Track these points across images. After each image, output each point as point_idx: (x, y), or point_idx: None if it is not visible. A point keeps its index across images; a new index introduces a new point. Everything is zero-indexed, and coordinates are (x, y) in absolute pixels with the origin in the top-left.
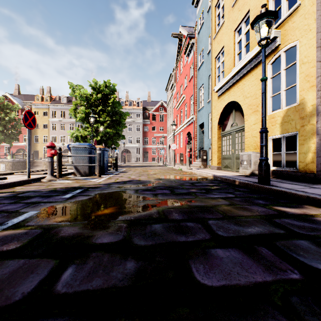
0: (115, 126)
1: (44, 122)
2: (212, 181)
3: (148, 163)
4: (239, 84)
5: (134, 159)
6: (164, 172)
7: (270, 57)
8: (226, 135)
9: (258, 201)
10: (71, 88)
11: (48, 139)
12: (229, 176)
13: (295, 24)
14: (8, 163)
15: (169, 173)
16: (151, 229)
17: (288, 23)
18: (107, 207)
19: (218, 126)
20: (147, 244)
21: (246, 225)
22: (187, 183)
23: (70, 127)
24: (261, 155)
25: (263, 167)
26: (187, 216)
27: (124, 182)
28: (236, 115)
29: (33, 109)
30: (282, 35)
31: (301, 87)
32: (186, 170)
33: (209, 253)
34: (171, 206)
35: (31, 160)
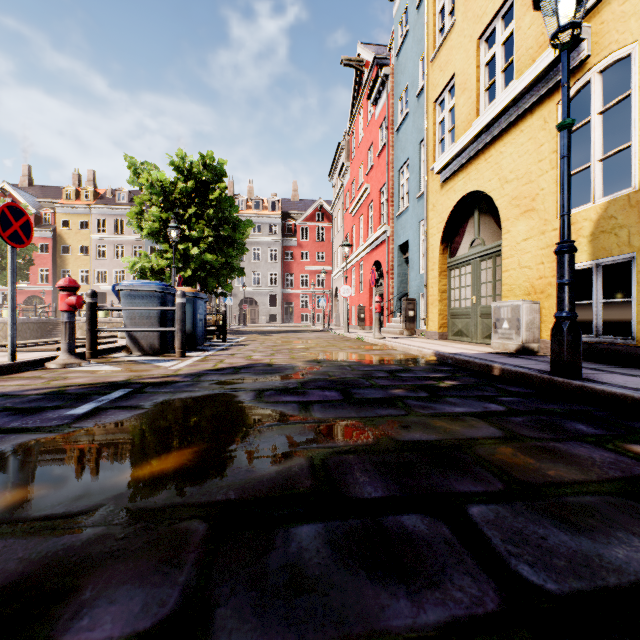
0: (224, 249)
1: (81, 241)
2: (437, 367)
3: (293, 325)
4: (491, 153)
5: (265, 317)
6: (327, 344)
7: None
8: (460, 265)
9: (573, 425)
10: (132, 167)
11: (90, 276)
12: (472, 354)
13: (627, 6)
14: (3, 325)
15: (336, 348)
16: (287, 551)
17: (609, 6)
18: (170, 450)
19: (442, 246)
20: None
21: (597, 530)
22: (380, 371)
23: (135, 252)
24: (558, 307)
25: (565, 336)
26: (398, 487)
27: (234, 369)
28: (483, 222)
29: (60, 216)
30: (595, 36)
31: None
32: (373, 341)
33: None
34: (348, 446)
35: (53, 320)
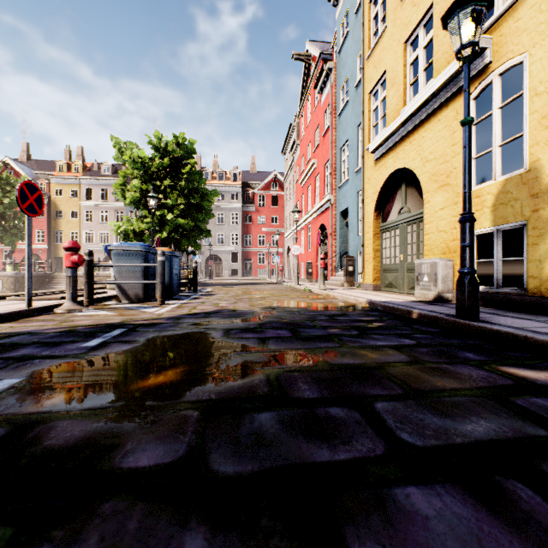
0: (194, 214)
1: (72, 207)
2: (368, 313)
3: (251, 278)
4: (415, 137)
5: (228, 271)
6: (280, 294)
7: (471, 86)
8: (390, 229)
9: (464, 354)
10: (117, 146)
11: (80, 237)
12: (397, 302)
13: (520, 24)
14: (7, 278)
15: (288, 297)
16: (252, 426)
17: (506, 23)
18: (165, 370)
19: (376, 213)
20: (241, 472)
21: (458, 416)
22: (323, 316)
23: (117, 216)
24: (461, 265)
25: (466, 287)
26: (328, 392)
27: (205, 314)
28: (409, 194)
29: (54, 186)
30: (496, 45)
31: (533, 138)
32: (318, 292)
33: (391, 502)
34: (295, 367)
35: (49, 274)
